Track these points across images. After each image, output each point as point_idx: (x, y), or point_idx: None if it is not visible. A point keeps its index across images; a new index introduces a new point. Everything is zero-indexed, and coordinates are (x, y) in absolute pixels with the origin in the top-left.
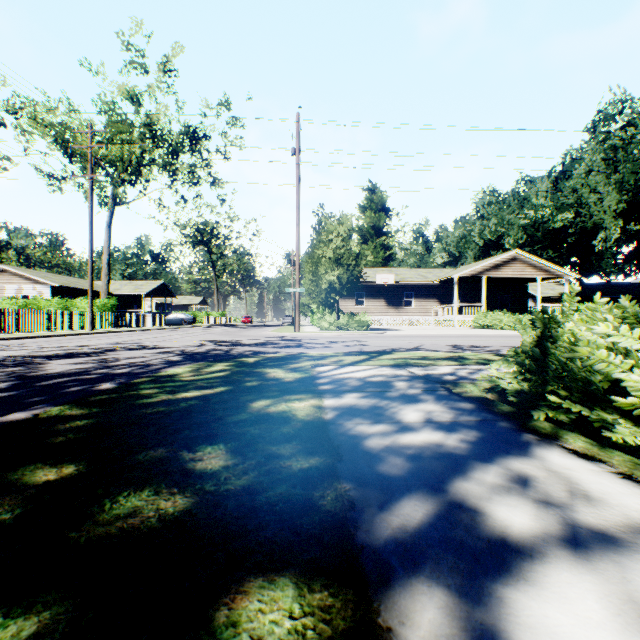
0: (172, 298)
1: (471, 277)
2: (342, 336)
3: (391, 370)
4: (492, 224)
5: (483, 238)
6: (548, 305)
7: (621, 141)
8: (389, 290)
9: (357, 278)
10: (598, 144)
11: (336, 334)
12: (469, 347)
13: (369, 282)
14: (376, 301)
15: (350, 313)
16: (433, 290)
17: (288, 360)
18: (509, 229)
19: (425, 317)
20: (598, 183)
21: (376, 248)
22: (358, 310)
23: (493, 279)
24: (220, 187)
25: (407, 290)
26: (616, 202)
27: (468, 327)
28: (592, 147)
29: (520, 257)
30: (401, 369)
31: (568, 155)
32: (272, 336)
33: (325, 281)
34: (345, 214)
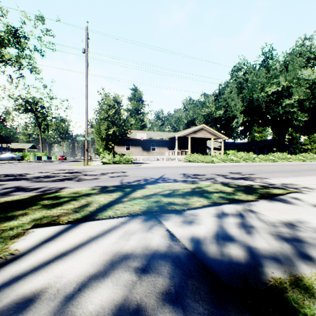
0: (7, 144)
1: (183, 137)
2: (114, 168)
3: (142, 231)
4: (191, 113)
5: (187, 119)
6: (216, 151)
7: (243, 80)
8: (144, 142)
9: (125, 133)
10: (234, 81)
11: (111, 167)
12: (194, 175)
13: (133, 137)
14: (137, 148)
15: (121, 154)
16: (165, 143)
17: (12, 210)
18: (198, 116)
19: (162, 156)
20: (234, 97)
21: (137, 120)
22: (127, 152)
23: (193, 138)
24: (37, 72)
25: (153, 142)
26: (241, 106)
27: (182, 161)
28: (232, 81)
29: (204, 128)
30: (156, 225)
31: (220, 86)
32: (64, 169)
33: (105, 134)
34: (117, 94)
